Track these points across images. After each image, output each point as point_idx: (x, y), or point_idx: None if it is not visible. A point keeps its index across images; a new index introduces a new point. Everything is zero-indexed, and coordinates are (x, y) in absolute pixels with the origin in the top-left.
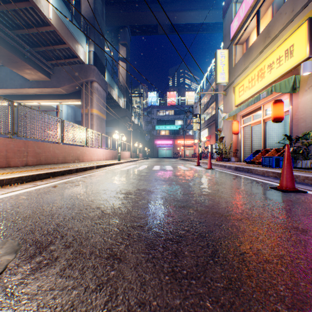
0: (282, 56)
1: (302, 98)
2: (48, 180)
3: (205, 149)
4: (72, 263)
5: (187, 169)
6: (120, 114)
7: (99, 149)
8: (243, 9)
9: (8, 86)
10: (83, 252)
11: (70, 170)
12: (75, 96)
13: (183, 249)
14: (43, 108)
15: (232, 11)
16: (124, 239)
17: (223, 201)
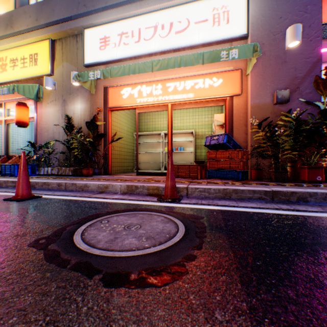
0: (28, 58)
1: (46, 109)
2: None
3: None
4: None
5: None
6: None
7: None
8: None
9: None
10: None
11: None
12: None
13: None
14: None
15: None
16: None
17: None
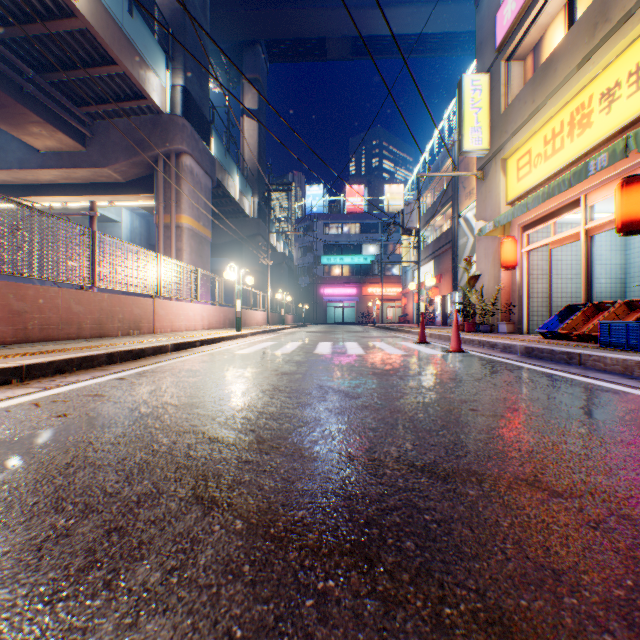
0: None
1: None
2: None
3: (430, 305)
4: None
5: (401, 352)
6: (245, 231)
7: (193, 304)
8: None
9: None
10: None
11: (89, 358)
12: (143, 187)
13: None
14: (79, 218)
15: None
16: None
17: None
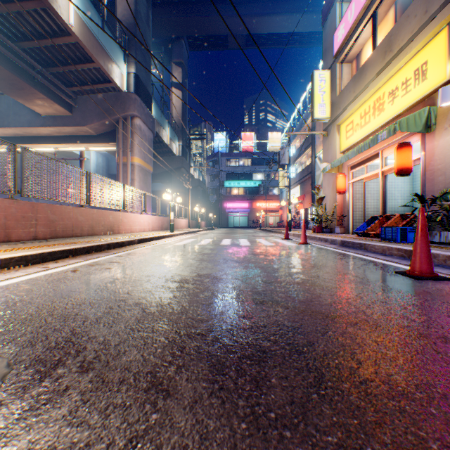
0: (409, 78)
1: (439, 140)
2: (66, 261)
3: (297, 215)
4: (89, 398)
5: (271, 244)
6: (173, 165)
7: (143, 215)
8: (353, 10)
9: (11, 123)
10: (108, 379)
11: (100, 246)
12: (108, 138)
13: (268, 374)
14: (61, 156)
15: (336, 14)
16: (174, 356)
17: (327, 293)
